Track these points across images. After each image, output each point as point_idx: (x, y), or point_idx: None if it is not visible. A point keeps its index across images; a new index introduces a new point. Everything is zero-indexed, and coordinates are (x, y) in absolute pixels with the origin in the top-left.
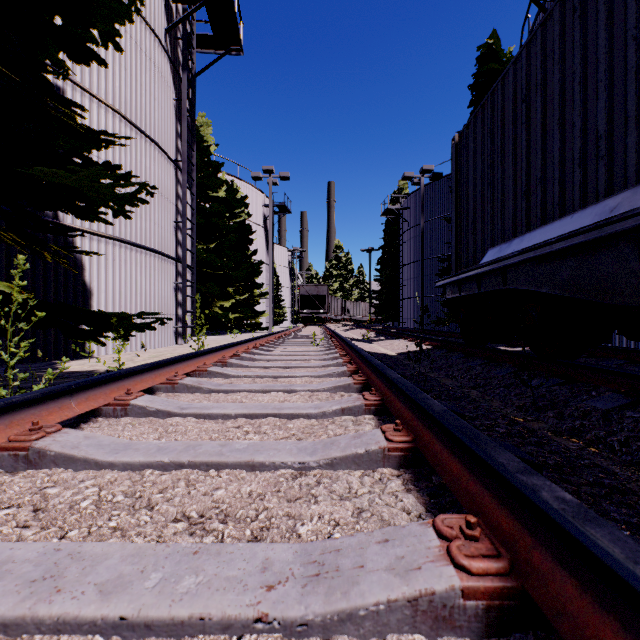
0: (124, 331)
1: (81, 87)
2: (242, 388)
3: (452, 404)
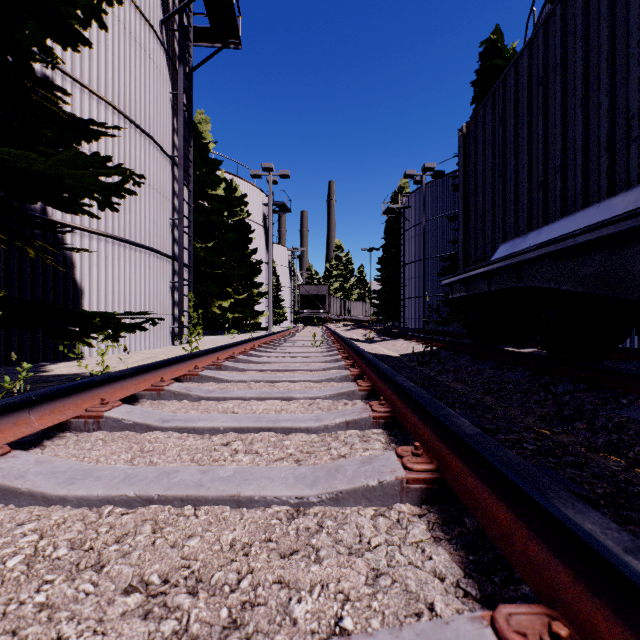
0: (113, 332)
1: (71, 77)
2: (235, 395)
3: (468, 413)
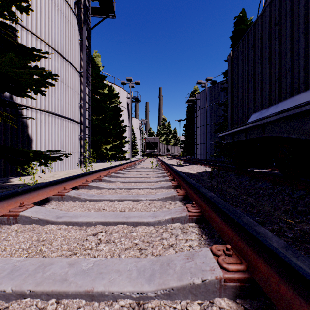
0: (44, 161)
1: (26, 29)
2: (106, 198)
3: (242, 209)
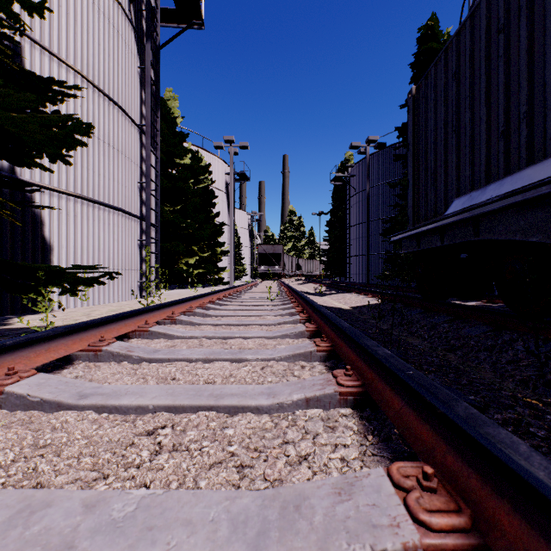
0: (70, 286)
1: (40, 45)
2: (180, 356)
3: (441, 378)
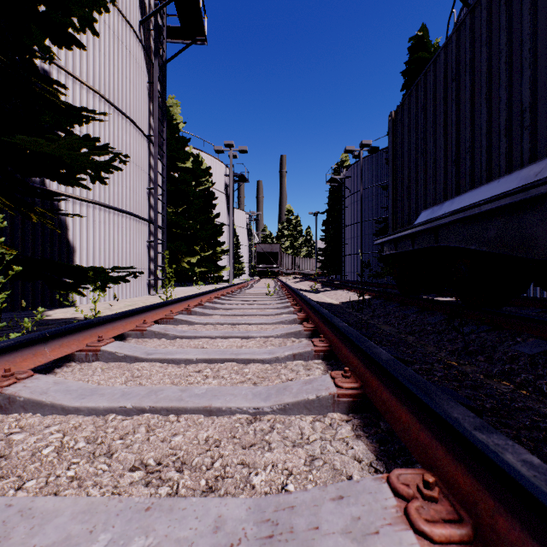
0: (101, 283)
1: (65, 70)
2: (204, 334)
3: (392, 349)
